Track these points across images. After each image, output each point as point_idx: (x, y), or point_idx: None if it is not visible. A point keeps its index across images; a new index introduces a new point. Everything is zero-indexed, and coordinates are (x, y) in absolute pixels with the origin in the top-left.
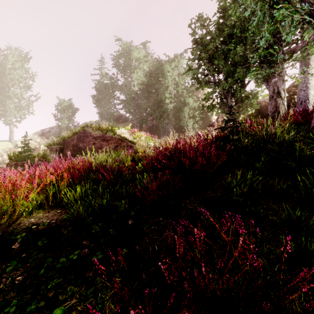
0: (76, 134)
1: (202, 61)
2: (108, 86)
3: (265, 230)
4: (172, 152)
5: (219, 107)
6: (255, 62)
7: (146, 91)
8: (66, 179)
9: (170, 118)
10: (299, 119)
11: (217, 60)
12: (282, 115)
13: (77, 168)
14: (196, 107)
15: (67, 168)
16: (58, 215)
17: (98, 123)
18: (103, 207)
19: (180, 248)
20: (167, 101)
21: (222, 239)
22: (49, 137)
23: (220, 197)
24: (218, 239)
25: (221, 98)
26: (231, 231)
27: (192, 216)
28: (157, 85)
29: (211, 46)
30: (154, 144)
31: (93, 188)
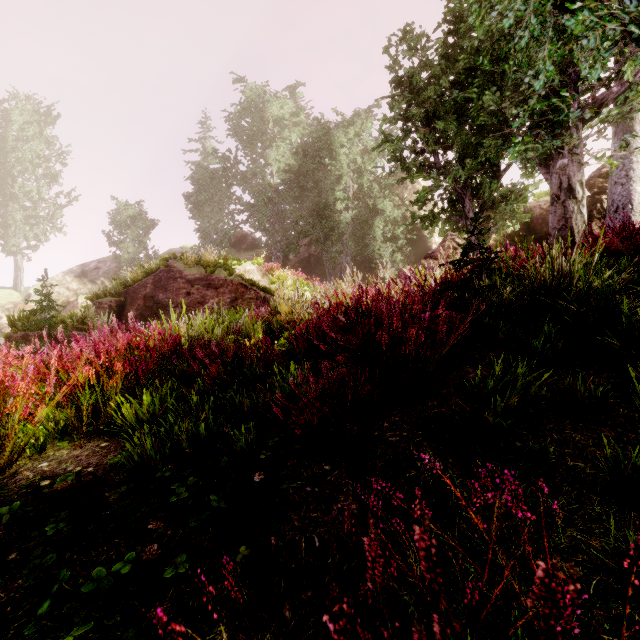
0: (152, 273)
1: (412, 124)
2: (218, 174)
3: (561, 493)
4: (352, 315)
5: (446, 218)
6: (522, 125)
7: (296, 186)
8: (122, 374)
9: (346, 241)
10: (615, 245)
11: (442, 121)
12: (577, 234)
13: (147, 348)
14: (400, 219)
15: (128, 347)
16: (101, 455)
17: (197, 251)
18: (199, 439)
19: (376, 568)
20: (338, 206)
21: (465, 516)
22: (97, 279)
23: (457, 415)
24: (456, 515)
25: (450, 201)
26: (496, 514)
27: (397, 460)
28: (319, 174)
29: (431, 92)
30: (313, 295)
31: (180, 392)
